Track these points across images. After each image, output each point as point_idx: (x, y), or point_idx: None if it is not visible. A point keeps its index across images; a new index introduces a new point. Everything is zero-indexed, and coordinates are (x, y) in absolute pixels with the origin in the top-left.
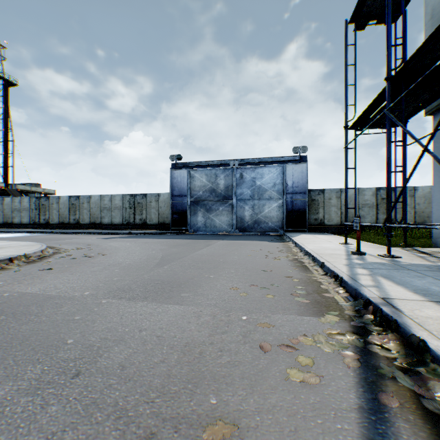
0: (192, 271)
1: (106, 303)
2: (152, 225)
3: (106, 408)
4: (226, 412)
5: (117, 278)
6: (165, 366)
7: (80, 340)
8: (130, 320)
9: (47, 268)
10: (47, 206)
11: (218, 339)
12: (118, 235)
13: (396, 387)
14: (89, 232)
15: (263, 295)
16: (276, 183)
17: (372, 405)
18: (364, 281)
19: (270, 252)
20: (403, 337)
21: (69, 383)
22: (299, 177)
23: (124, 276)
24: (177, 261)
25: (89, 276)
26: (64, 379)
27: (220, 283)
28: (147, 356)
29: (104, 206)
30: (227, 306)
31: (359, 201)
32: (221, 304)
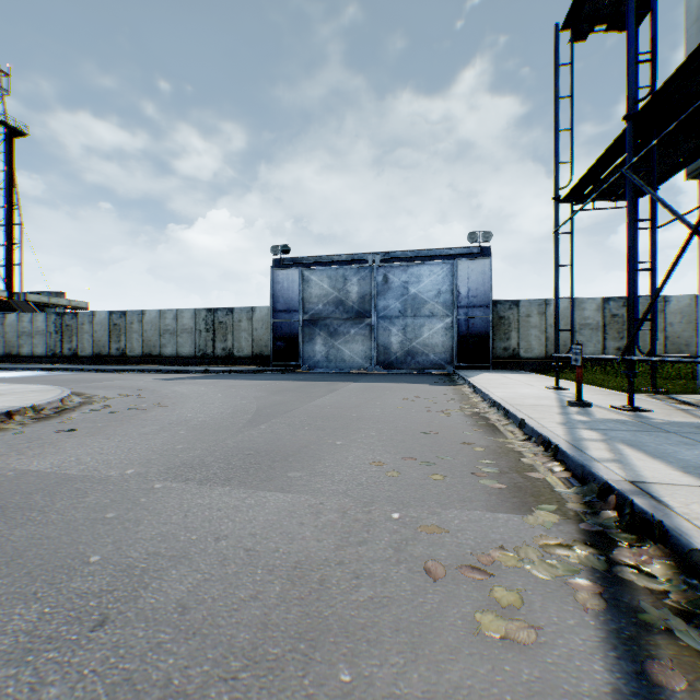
0: (306, 433)
1: (162, 489)
2: (242, 359)
3: (150, 692)
4: (369, 699)
5: (183, 446)
6: (258, 607)
7: (111, 557)
8: (200, 519)
9: (68, 428)
10: (74, 328)
11: (351, 556)
12: (188, 374)
13: (675, 649)
14: (140, 370)
15: (426, 475)
16: (442, 291)
17: (637, 686)
18: (595, 452)
19: (434, 402)
20: (675, 553)
21: (85, 640)
22: (478, 281)
23: (193, 441)
24: (282, 417)
25: (135, 441)
26: (77, 631)
27: (353, 454)
28: (227, 587)
29: (165, 328)
30: (366, 494)
31: (575, 320)
32: (356, 492)
